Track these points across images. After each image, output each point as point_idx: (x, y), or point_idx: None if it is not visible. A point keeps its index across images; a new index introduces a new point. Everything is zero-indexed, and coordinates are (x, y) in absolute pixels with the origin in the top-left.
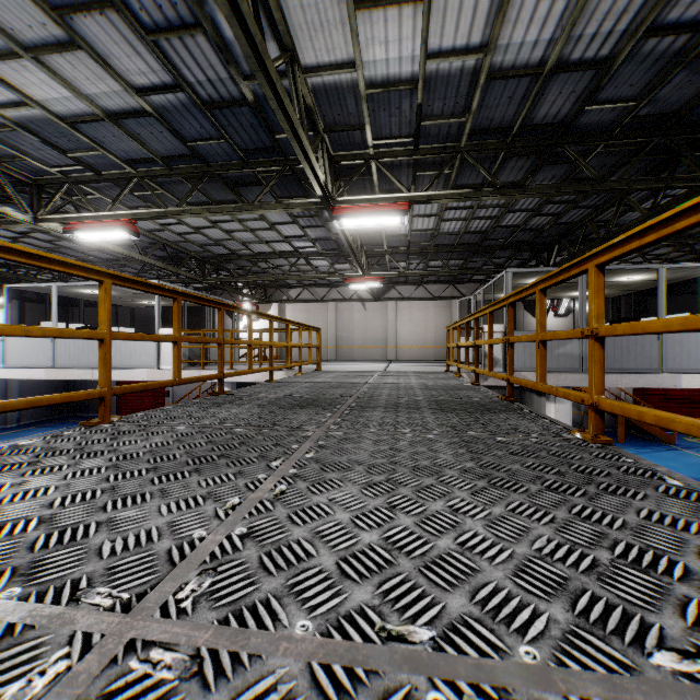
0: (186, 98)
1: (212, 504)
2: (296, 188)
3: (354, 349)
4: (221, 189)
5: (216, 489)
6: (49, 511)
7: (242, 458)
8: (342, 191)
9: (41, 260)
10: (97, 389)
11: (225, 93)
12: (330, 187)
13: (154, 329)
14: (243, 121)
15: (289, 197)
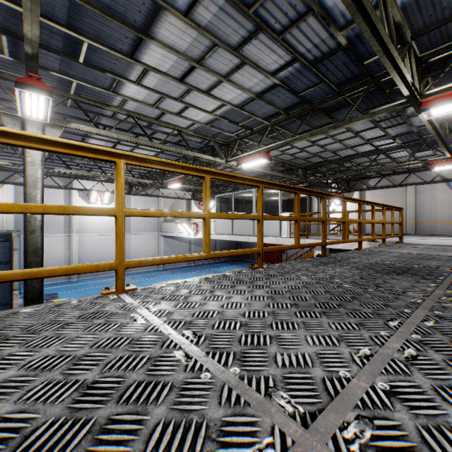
0: (299, 65)
1: (346, 348)
2: (380, 98)
3: (436, 225)
4: (319, 118)
5: (344, 334)
6: (243, 319)
7: (358, 311)
8: (431, 85)
9: (233, 178)
10: (257, 248)
11: (325, 49)
12: (417, 85)
13: (276, 214)
14: (337, 63)
15: (372, 108)
